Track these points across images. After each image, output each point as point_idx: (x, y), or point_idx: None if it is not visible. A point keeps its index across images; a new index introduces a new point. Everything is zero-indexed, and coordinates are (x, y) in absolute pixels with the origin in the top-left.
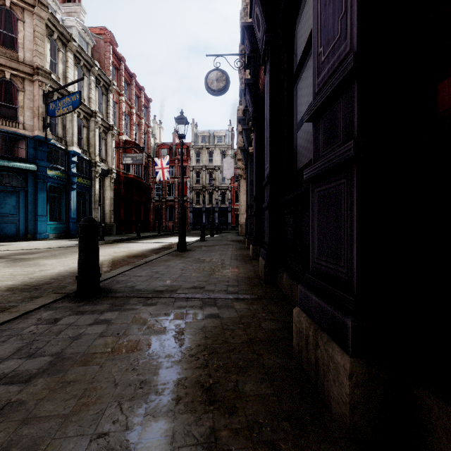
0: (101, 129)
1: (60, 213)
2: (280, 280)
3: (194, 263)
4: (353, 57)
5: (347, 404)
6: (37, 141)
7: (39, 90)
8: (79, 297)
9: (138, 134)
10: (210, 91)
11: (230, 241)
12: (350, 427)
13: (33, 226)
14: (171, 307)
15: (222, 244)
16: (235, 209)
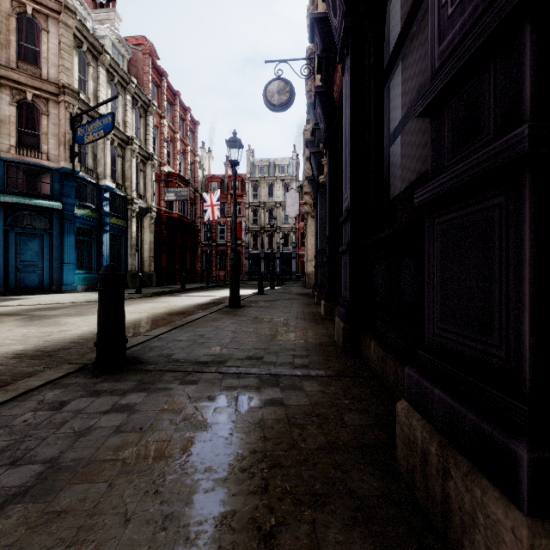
0: (138, 159)
1: (91, 261)
2: (365, 349)
3: (250, 323)
4: None
5: None
6: (63, 174)
7: (65, 113)
8: (98, 369)
9: (183, 164)
10: (270, 106)
11: (295, 294)
12: None
13: (58, 276)
14: (217, 387)
15: (285, 299)
16: (300, 255)
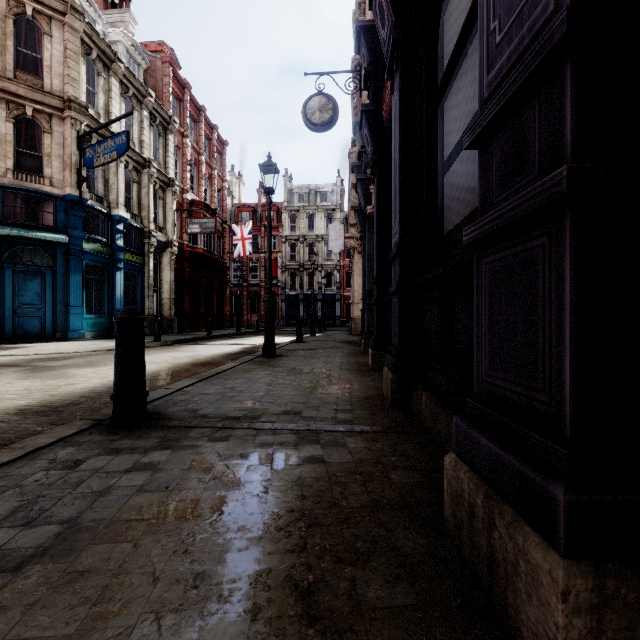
0: (157, 184)
1: (101, 303)
2: (416, 402)
3: (287, 374)
4: (566, 15)
5: None
6: (69, 202)
7: (71, 131)
8: (115, 425)
9: (209, 191)
10: (310, 125)
11: (339, 342)
12: None
13: (64, 321)
14: (250, 444)
15: (327, 347)
16: (345, 297)
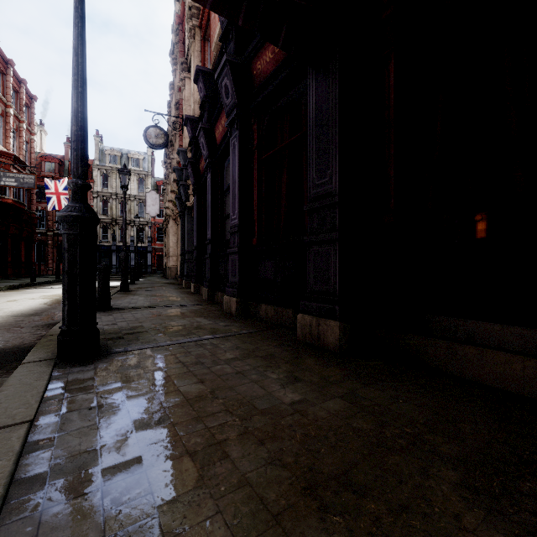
0: None
1: None
2: (217, 297)
3: (151, 296)
4: (237, 228)
5: (236, 308)
6: None
7: None
8: (101, 310)
9: (16, 142)
10: (149, 144)
11: (164, 283)
12: (236, 313)
13: None
14: (165, 309)
15: (159, 286)
16: (156, 249)
